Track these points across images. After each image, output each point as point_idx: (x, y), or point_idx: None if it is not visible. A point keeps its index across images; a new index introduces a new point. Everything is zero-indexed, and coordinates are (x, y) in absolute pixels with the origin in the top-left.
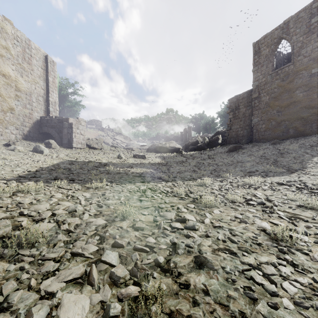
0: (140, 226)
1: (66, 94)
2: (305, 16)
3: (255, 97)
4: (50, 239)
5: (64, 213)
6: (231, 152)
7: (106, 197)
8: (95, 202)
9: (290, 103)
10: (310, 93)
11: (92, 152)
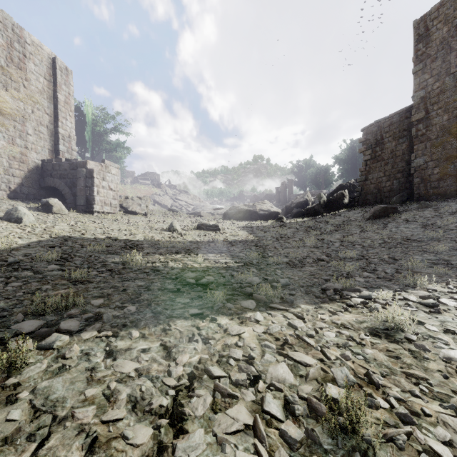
0: None
1: (103, 131)
2: None
3: (418, 118)
4: None
5: None
6: (378, 219)
7: None
8: None
9: None
10: None
11: (126, 219)
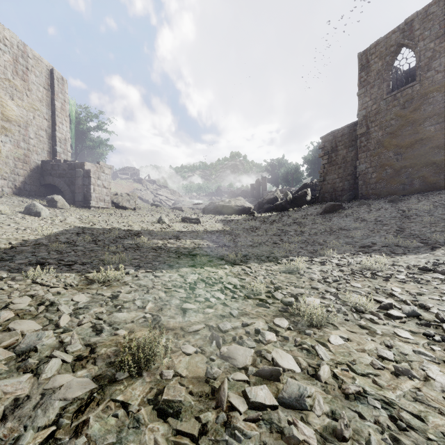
0: (174, 399)
1: (87, 129)
2: (438, 11)
3: (361, 132)
4: None
5: (3, 358)
6: (328, 213)
7: (118, 303)
8: (89, 320)
9: (415, 141)
10: None
11: (119, 213)
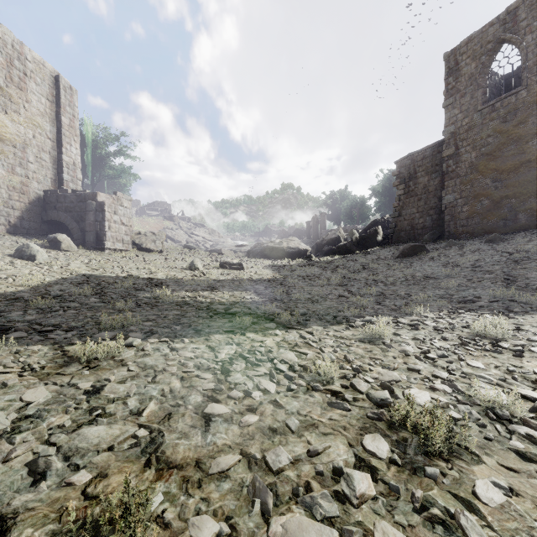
0: None
1: (105, 154)
2: None
3: (448, 154)
4: None
5: None
6: (406, 257)
7: (99, 405)
8: (28, 448)
9: (521, 164)
10: None
11: (141, 257)
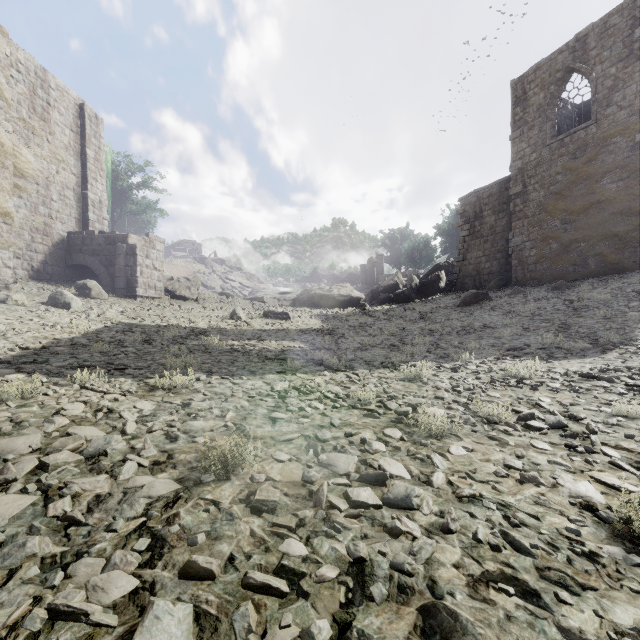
0: (268, 499)
1: (128, 186)
2: (622, 24)
3: (515, 192)
4: (4, 553)
5: (73, 461)
6: (468, 306)
7: (192, 412)
8: (160, 427)
9: (590, 205)
10: (632, 183)
11: (177, 306)
